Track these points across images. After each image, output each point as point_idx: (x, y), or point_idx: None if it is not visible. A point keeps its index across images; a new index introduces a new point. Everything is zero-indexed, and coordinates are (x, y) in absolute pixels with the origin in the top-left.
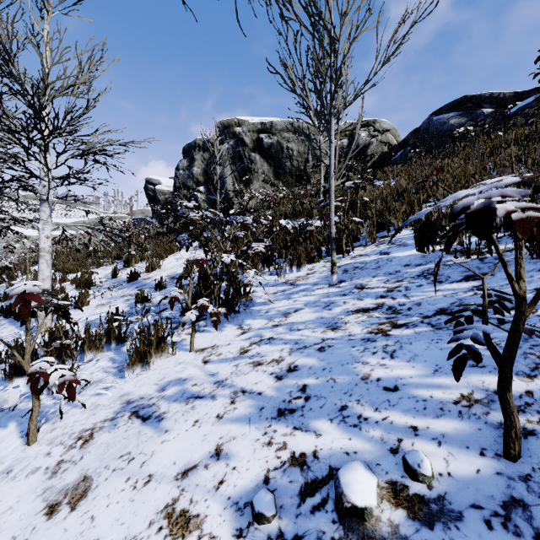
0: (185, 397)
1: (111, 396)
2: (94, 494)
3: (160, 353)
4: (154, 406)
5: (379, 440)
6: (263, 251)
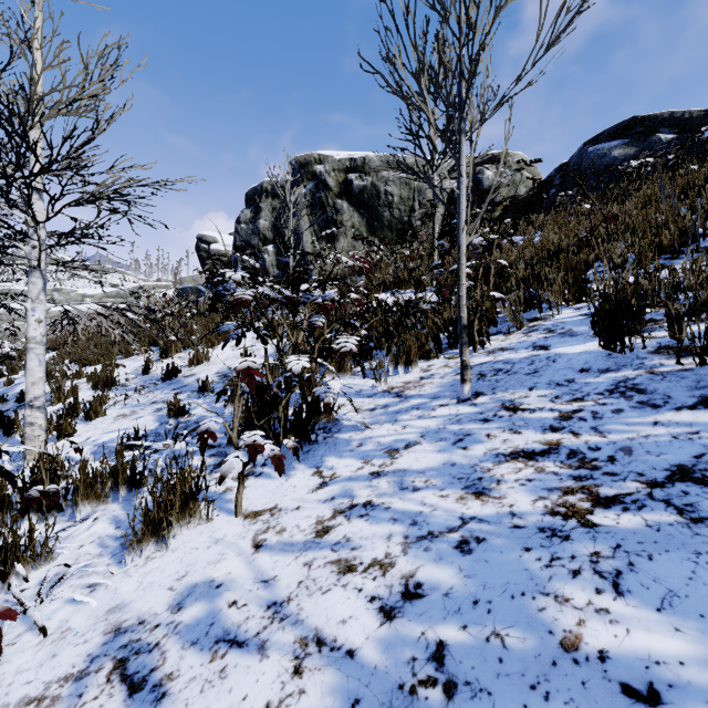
0: (212, 638)
1: (94, 610)
2: None
3: (188, 518)
4: (157, 651)
5: None
6: (355, 349)
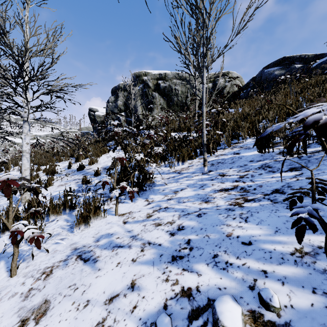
0: (111, 246)
1: (65, 245)
2: (51, 312)
3: (96, 216)
4: (92, 252)
5: (241, 280)
6: (161, 152)
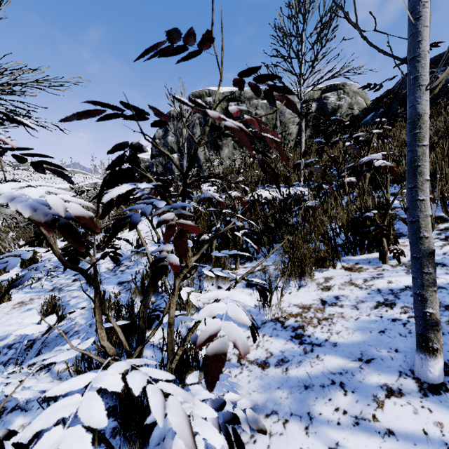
0: None
1: None
2: None
3: None
4: None
5: None
6: (243, 348)
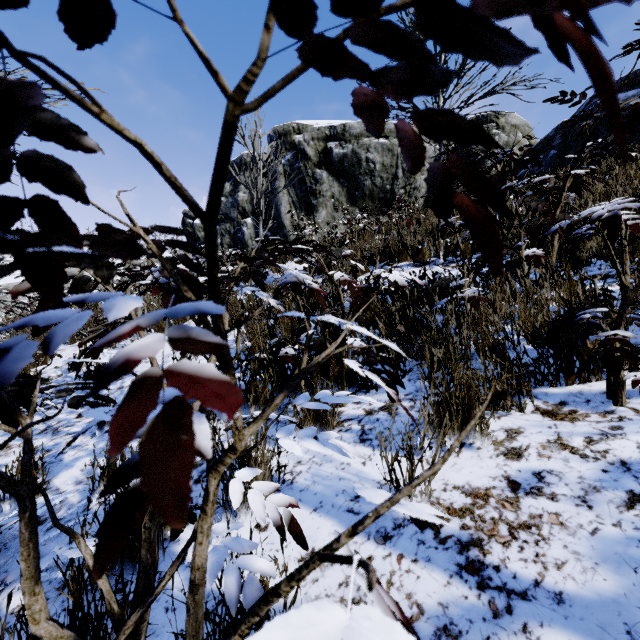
0: None
1: None
2: None
3: None
4: None
5: None
6: None
